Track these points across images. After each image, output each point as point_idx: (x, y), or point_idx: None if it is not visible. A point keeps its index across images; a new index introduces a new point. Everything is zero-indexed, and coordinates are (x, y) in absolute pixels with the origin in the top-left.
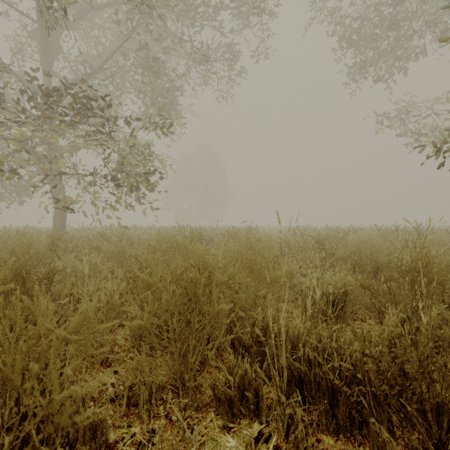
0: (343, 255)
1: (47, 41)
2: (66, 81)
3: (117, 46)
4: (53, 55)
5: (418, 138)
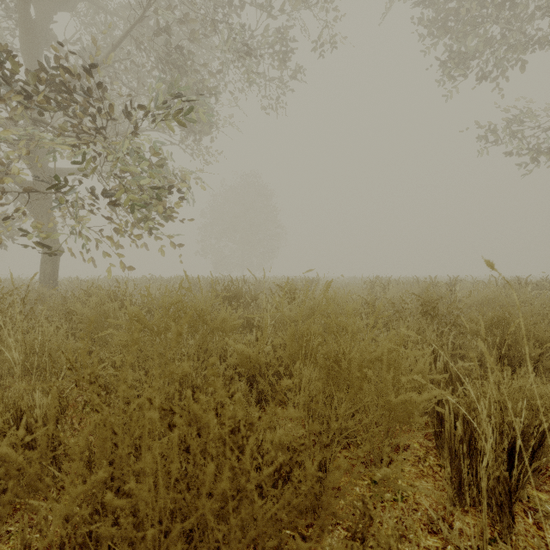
0: (479, 329)
1: (29, 21)
2: (39, 61)
3: (126, 29)
4: (40, 43)
5: (535, 159)
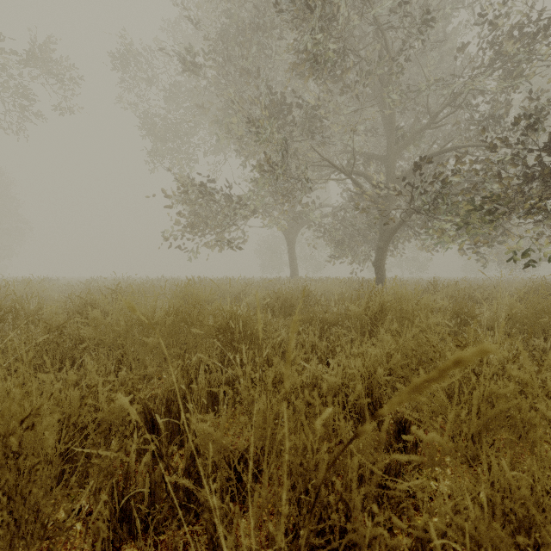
0: None
1: None
2: None
3: None
4: None
5: None
